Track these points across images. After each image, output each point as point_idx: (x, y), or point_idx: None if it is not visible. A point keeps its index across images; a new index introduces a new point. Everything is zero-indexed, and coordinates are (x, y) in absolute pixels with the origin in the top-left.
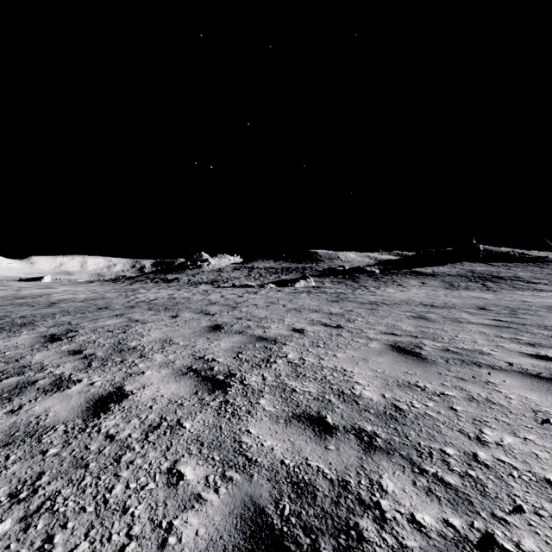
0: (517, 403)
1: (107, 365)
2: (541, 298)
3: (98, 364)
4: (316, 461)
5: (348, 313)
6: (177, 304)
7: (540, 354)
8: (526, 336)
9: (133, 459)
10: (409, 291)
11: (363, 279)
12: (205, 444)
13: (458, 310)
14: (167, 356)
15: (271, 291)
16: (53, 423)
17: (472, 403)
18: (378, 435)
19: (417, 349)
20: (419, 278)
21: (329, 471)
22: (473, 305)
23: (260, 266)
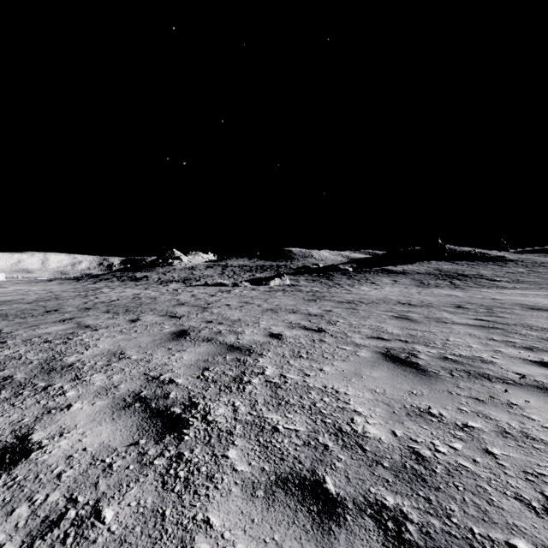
0: None
1: (21, 394)
2: (508, 296)
3: (10, 393)
4: None
5: (327, 314)
6: (140, 305)
7: (545, 361)
8: (518, 338)
9: None
10: (383, 289)
11: (337, 277)
12: None
13: (437, 308)
14: (111, 377)
15: (245, 289)
16: None
17: (508, 440)
18: (406, 515)
19: (412, 358)
20: (391, 276)
21: None
22: (449, 303)
23: (234, 264)
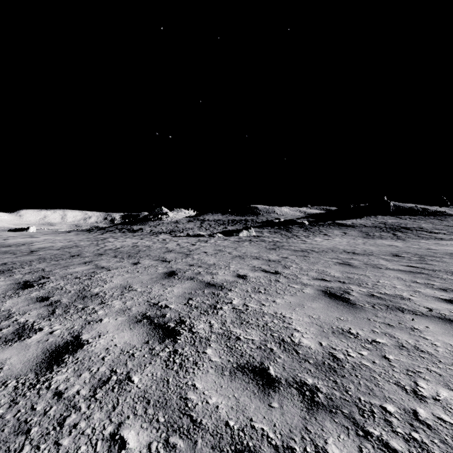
0: (444, 351)
1: (69, 312)
2: (442, 246)
3: (61, 311)
4: (260, 423)
5: (284, 260)
6: (139, 252)
7: None
8: (438, 282)
9: (77, 422)
10: (333, 240)
11: (295, 230)
12: (151, 402)
13: (376, 256)
14: (125, 303)
15: (219, 239)
16: (6, 378)
17: (402, 351)
18: (319, 389)
19: (345, 295)
20: (341, 228)
21: (273, 435)
22: (387, 252)
23: (210, 219)
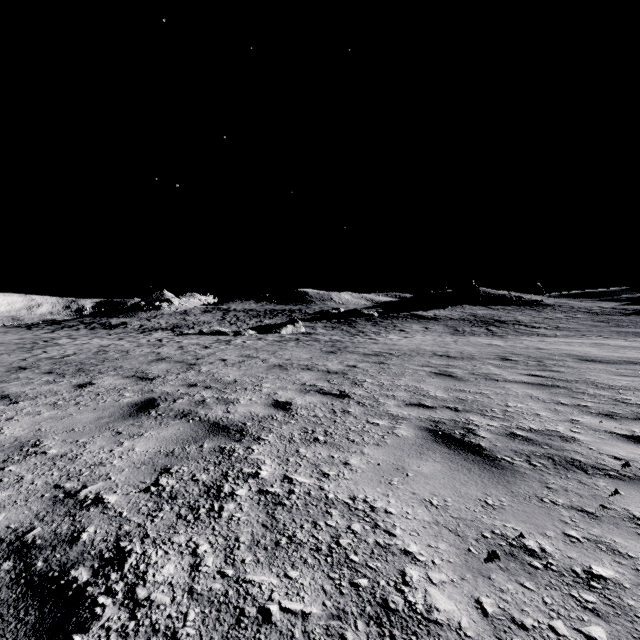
0: None
1: None
2: (552, 345)
3: None
4: None
5: (351, 370)
6: (102, 362)
7: (638, 435)
8: (589, 401)
9: None
10: (414, 338)
11: (361, 324)
12: None
13: (480, 361)
14: None
15: (249, 339)
16: None
17: None
18: None
19: (470, 437)
20: (421, 322)
21: None
22: (492, 355)
23: (238, 308)
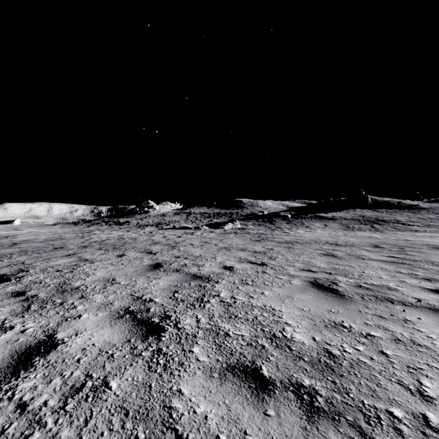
0: None
1: (45, 308)
2: (418, 238)
3: (37, 307)
4: (255, 436)
5: (269, 251)
6: (124, 244)
7: None
8: (420, 272)
9: None
10: (315, 232)
11: (278, 222)
12: (130, 413)
13: (358, 248)
14: (107, 297)
15: (205, 232)
16: None
17: (399, 345)
18: (317, 391)
19: (333, 286)
20: (322, 221)
21: None
22: (368, 244)
23: (196, 212)
